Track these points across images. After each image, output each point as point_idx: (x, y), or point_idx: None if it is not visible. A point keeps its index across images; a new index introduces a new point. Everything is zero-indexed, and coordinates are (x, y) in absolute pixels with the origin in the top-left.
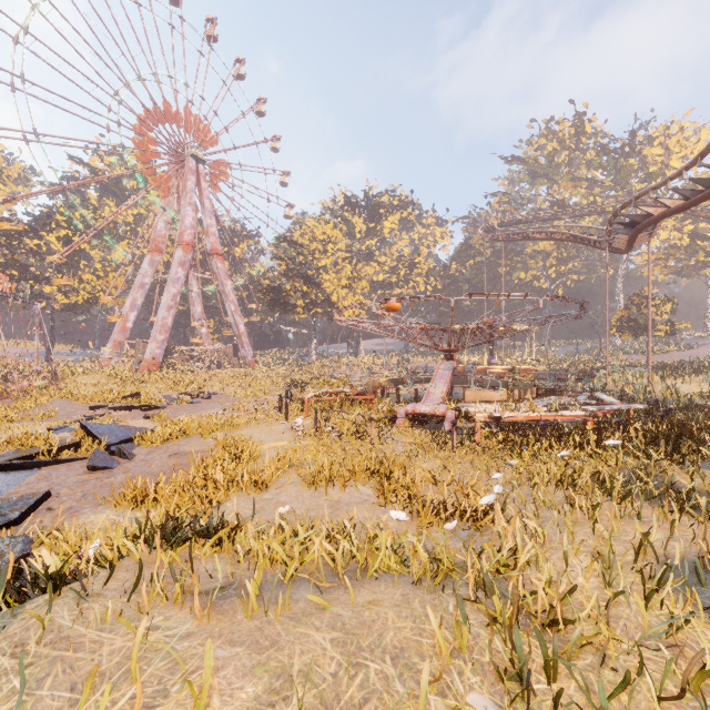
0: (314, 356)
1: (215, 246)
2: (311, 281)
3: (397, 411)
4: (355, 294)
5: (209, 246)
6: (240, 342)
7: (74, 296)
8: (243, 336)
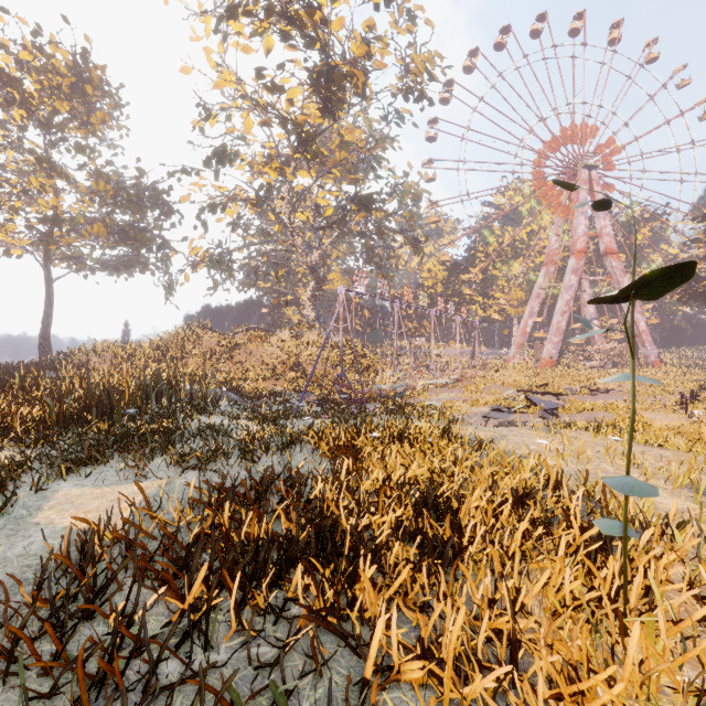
0: None
1: (609, 246)
2: None
3: None
4: None
5: (601, 248)
6: (639, 340)
7: (489, 311)
8: (643, 334)
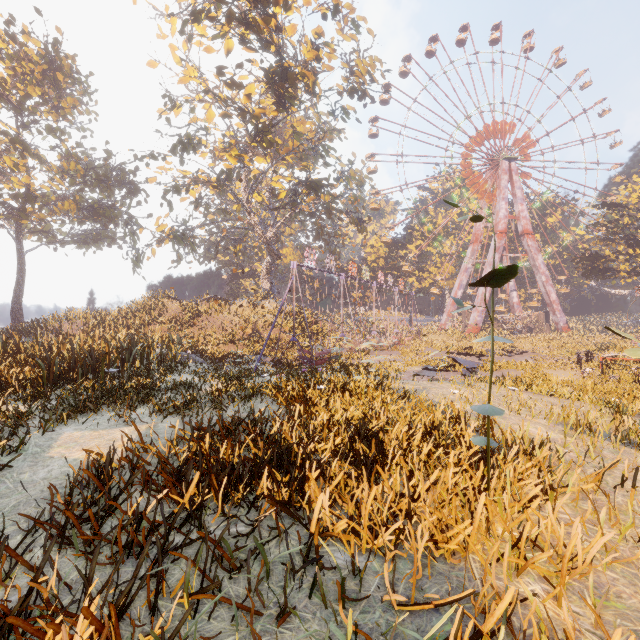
0: None
1: (526, 228)
2: (638, 242)
3: None
4: None
5: (519, 229)
6: (550, 309)
7: (424, 283)
8: (554, 304)
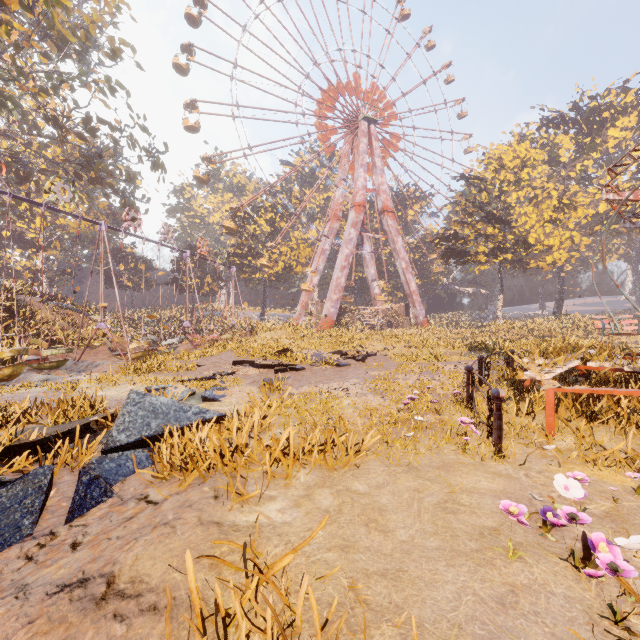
0: (500, 315)
1: (386, 204)
2: (497, 219)
3: None
4: (564, 230)
5: (379, 205)
6: (411, 301)
7: (276, 267)
8: (414, 295)
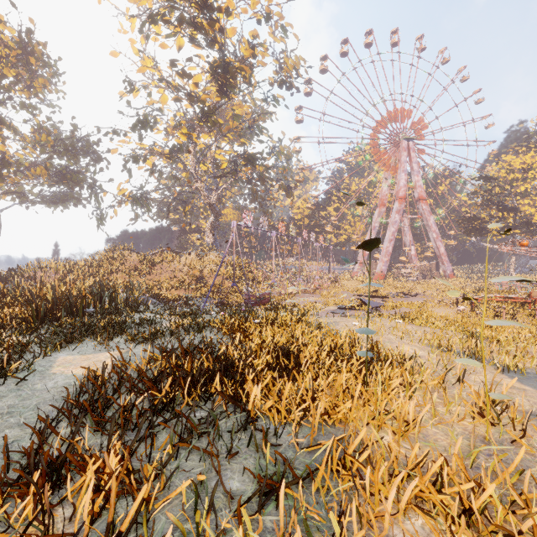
0: (513, 271)
1: (421, 194)
2: (506, 208)
3: (536, 308)
4: None
5: (416, 195)
6: (440, 260)
7: (340, 238)
8: (443, 256)
